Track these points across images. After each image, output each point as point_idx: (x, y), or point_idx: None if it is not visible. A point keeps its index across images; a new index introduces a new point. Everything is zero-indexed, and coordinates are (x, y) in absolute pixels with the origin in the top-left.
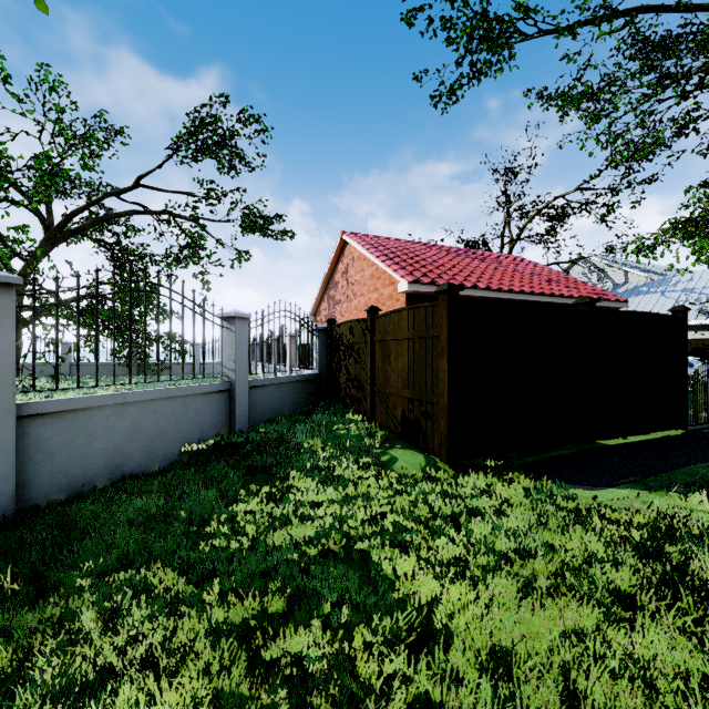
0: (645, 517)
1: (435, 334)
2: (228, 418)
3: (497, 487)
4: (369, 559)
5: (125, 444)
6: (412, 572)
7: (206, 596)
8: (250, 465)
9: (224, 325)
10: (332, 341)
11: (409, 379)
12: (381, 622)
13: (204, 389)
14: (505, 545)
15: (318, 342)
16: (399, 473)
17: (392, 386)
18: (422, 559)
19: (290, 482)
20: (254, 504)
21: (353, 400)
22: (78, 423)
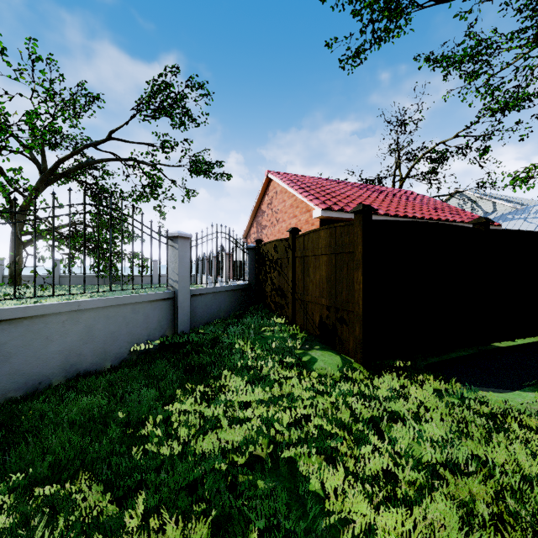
0: None
1: (350, 249)
2: (172, 321)
3: (412, 390)
4: (296, 469)
5: (80, 346)
6: (342, 490)
7: (127, 520)
8: (189, 364)
9: (169, 243)
10: (260, 257)
11: (326, 289)
12: None
13: (151, 297)
14: (430, 455)
15: (248, 258)
16: (319, 373)
17: (311, 295)
18: (350, 473)
19: (222, 381)
20: (188, 404)
21: (277, 306)
22: (34, 328)
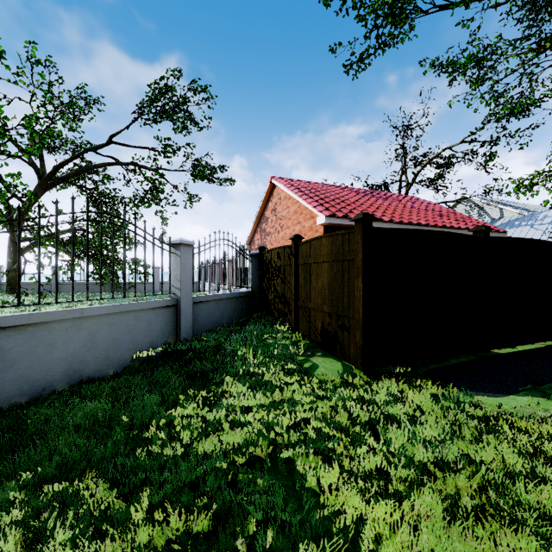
0: (551, 427)
1: (351, 257)
2: (175, 328)
3: (409, 395)
4: (294, 468)
5: (83, 353)
6: (336, 486)
7: (133, 513)
8: (191, 371)
9: (171, 250)
10: (263, 265)
11: (328, 296)
12: (307, 547)
13: (153, 304)
14: (422, 454)
15: (251, 266)
16: (320, 379)
17: (313, 302)
18: (345, 471)
19: (224, 387)
20: (191, 408)
21: (280, 313)
22: (38, 335)
